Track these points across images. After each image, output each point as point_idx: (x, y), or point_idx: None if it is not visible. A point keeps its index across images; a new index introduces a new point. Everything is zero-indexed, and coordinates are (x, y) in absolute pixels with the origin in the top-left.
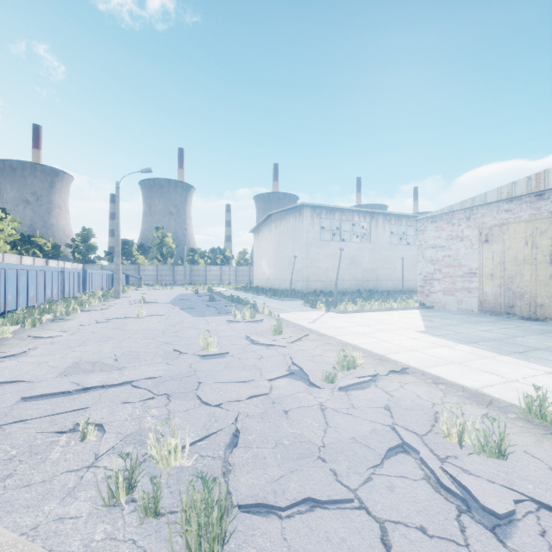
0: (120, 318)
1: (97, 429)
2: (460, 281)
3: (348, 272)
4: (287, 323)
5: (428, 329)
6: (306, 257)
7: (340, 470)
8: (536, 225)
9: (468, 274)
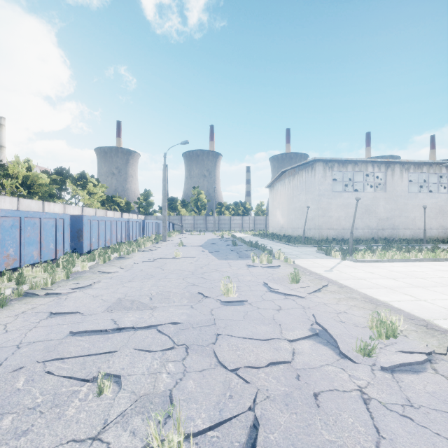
0: (162, 258)
1: (115, 382)
2: None
3: (361, 221)
4: (303, 271)
5: None
6: (318, 207)
7: None
8: None
9: None
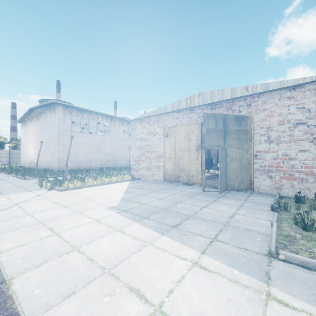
0: None
1: None
2: (154, 161)
3: (95, 155)
4: None
5: (121, 202)
6: (58, 143)
7: None
8: (190, 127)
9: (158, 157)
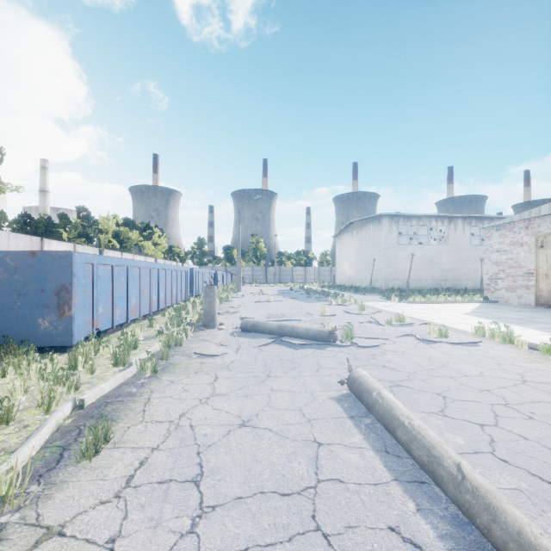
0: (259, 302)
1: None
2: (520, 280)
3: (426, 272)
4: (368, 307)
5: (471, 312)
6: (385, 259)
7: (386, 337)
8: None
9: (527, 274)
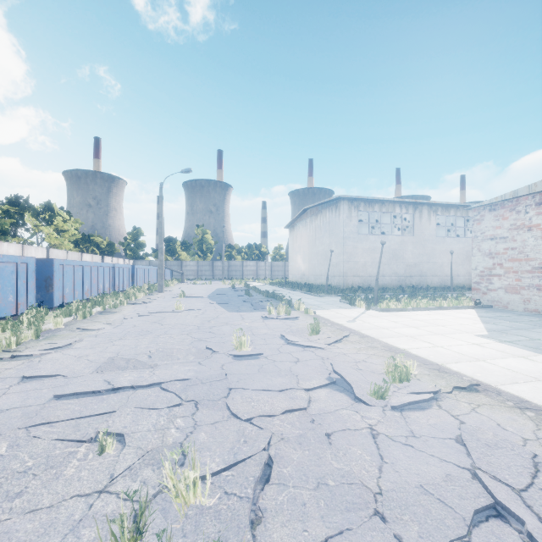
0: (160, 312)
1: (118, 440)
2: (527, 277)
3: (389, 267)
4: (324, 322)
5: (491, 333)
6: (343, 251)
7: (407, 538)
8: None
9: (538, 269)
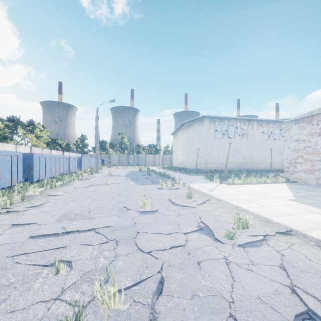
0: (96, 185)
1: (67, 265)
2: (318, 164)
3: (233, 158)
4: (195, 191)
5: (297, 198)
6: (205, 149)
7: None
8: None
9: None
